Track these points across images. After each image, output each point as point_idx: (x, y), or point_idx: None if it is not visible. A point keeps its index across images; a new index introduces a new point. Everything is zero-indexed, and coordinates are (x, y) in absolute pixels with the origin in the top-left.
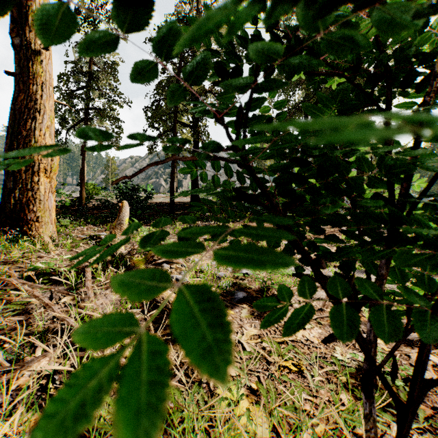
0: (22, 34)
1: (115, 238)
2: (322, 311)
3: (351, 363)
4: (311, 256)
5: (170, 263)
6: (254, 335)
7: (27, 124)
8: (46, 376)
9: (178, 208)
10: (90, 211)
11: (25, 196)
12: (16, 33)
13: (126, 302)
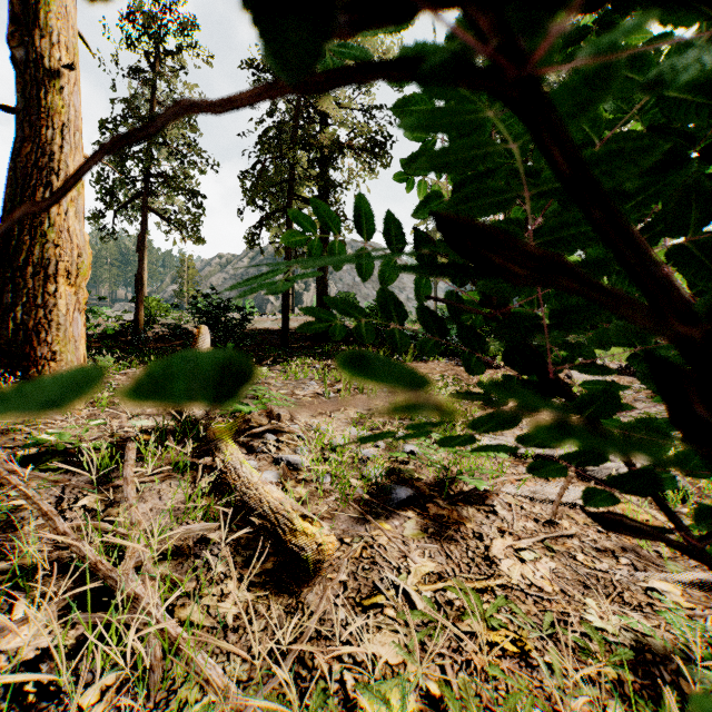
0: (29, 42)
1: None
2: (553, 524)
3: (621, 635)
4: (630, 459)
5: (277, 432)
6: (431, 574)
7: (37, 194)
8: (26, 665)
9: (295, 338)
10: (152, 343)
11: (33, 317)
12: (18, 41)
13: (195, 507)
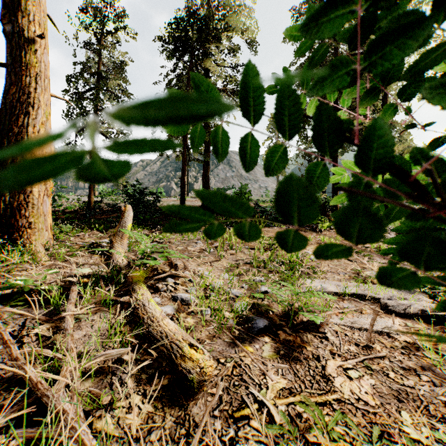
0: (15, 20)
1: (116, 246)
2: (370, 348)
3: (433, 445)
4: None
5: (175, 276)
6: (284, 390)
7: (19, 119)
8: None
9: None
10: (99, 215)
11: (17, 200)
12: (7, 20)
13: (115, 333)
